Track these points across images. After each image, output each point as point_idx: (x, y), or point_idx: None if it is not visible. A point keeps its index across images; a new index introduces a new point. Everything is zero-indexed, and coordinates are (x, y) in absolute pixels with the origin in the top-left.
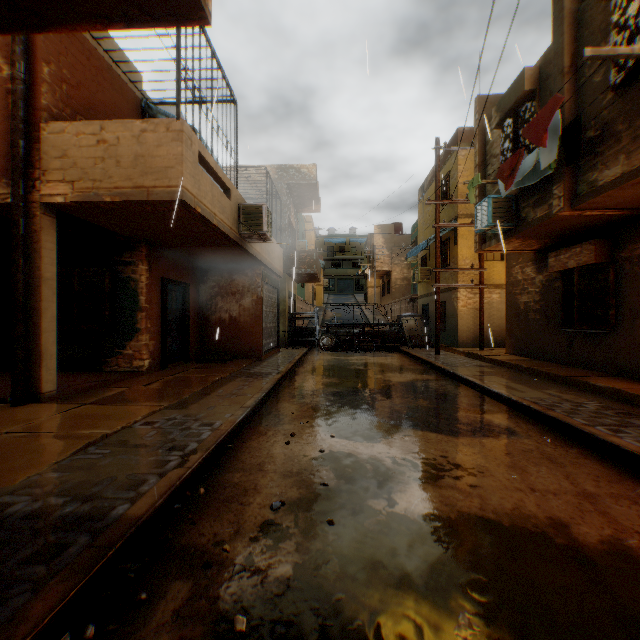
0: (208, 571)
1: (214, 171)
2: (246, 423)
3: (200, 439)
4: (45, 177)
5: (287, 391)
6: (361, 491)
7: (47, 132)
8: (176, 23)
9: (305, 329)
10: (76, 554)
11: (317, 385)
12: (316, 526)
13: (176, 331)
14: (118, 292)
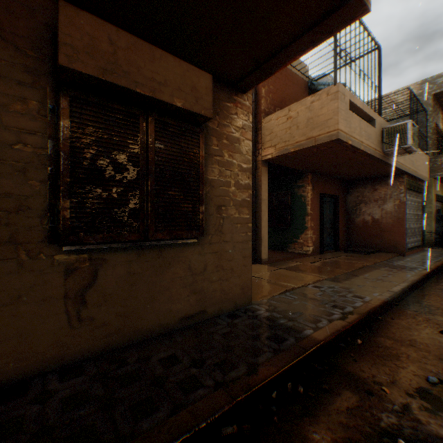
0: (369, 397)
1: (360, 110)
2: (392, 304)
3: (354, 306)
4: (262, 147)
5: (435, 287)
6: None
7: (263, 123)
8: (344, 26)
9: None
10: (289, 345)
11: None
12: None
13: (329, 229)
14: (294, 204)
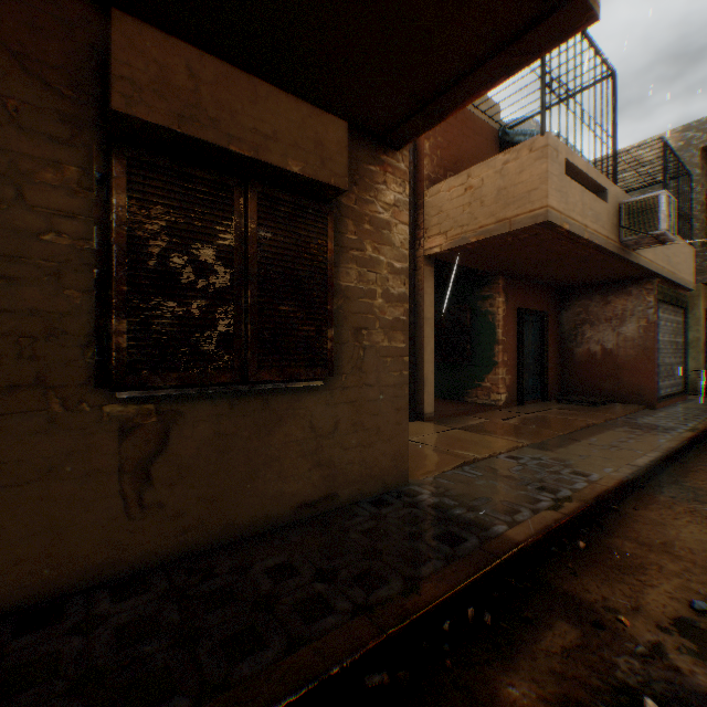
0: (598, 631)
1: (583, 175)
2: (634, 486)
3: (573, 488)
4: (426, 235)
5: (705, 458)
6: None
7: (427, 197)
8: (557, 44)
9: None
10: (469, 549)
11: None
12: None
13: (532, 365)
14: (476, 326)
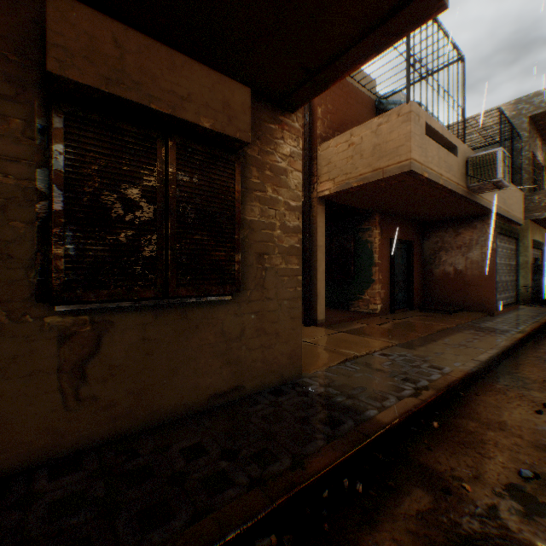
0: (446, 496)
1: (439, 135)
2: (477, 376)
3: (430, 379)
4: (318, 181)
5: (532, 354)
6: None
7: (319, 151)
8: (415, 27)
9: None
10: (346, 430)
11: None
12: None
13: (401, 282)
14: (358, 252)
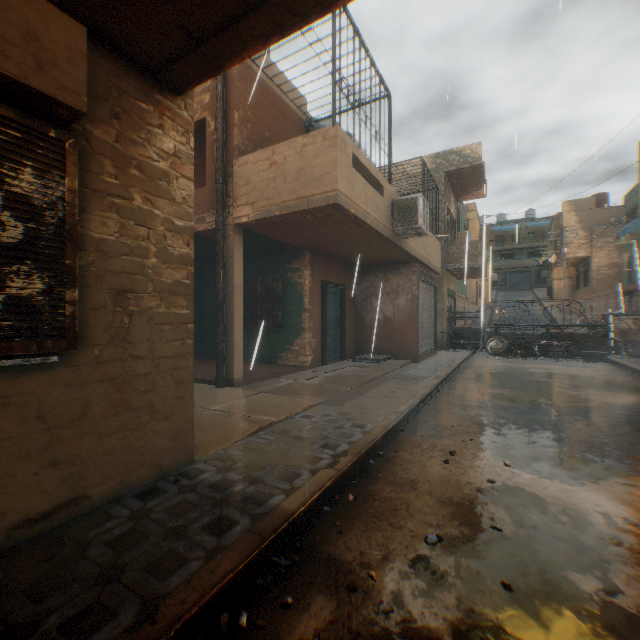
0: (352, 596)
1: (367, 170)
2: (398, 430)
3: (351, 441)
4: (235, 203)
5: (445, 399)
6: (553, 553)
7: (236, 166)
8: (322, 12)
9: (467, 330)
10: (238, 534)
11: (483, 396)
12: (485, 584)
13: (334, 330)
14: (287, 295)
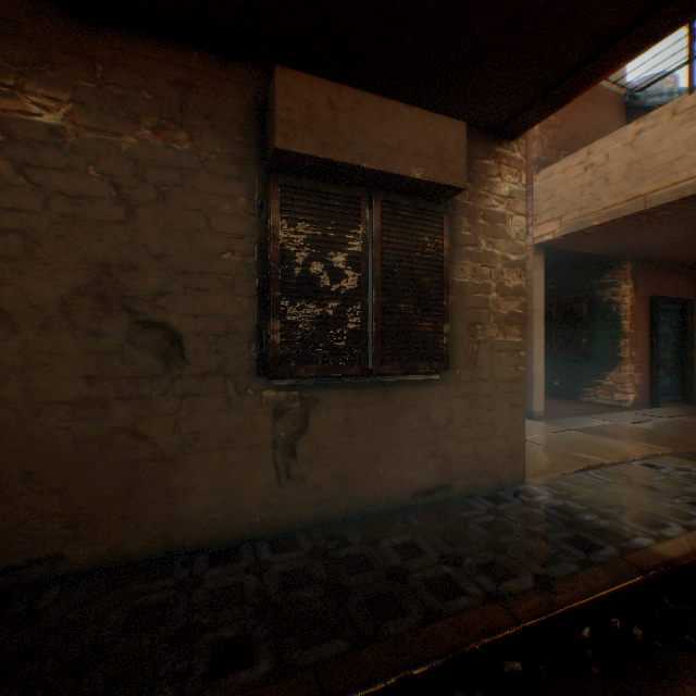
0: None
1: None
2: None
3: None
4: (534, 222)
5: None
6: None
7: (536, 182)
8: None
9: None
10: (607, 557)
11: None
12: None
13: (668, 362)
14: (594, 318)
